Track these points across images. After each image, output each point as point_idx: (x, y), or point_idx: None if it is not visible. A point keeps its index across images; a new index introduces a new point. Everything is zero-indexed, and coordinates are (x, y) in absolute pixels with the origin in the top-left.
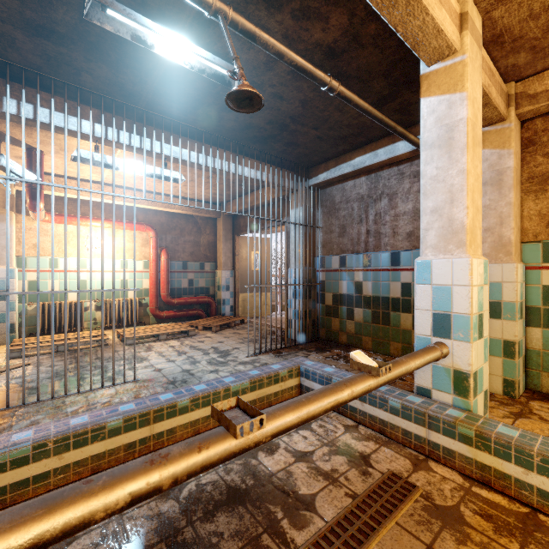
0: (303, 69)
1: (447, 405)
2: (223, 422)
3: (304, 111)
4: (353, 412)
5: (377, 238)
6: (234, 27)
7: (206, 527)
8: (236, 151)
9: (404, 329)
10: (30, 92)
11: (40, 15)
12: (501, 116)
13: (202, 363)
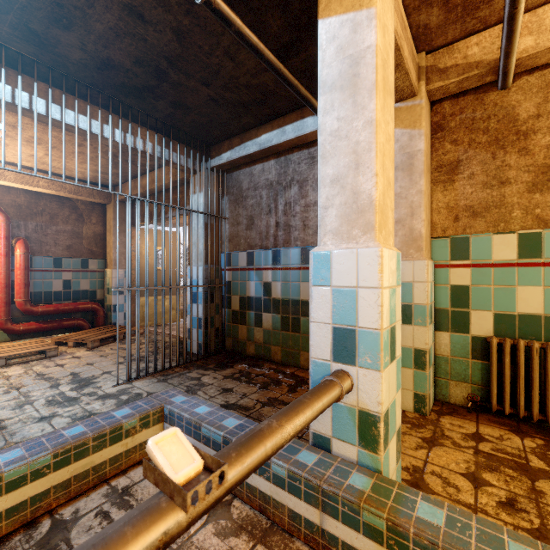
0: None
1: (350, 464)
2: None
3: (183, 51)
4: None
5: (287, 231)
6: None
7: None
8: (103, 106)
9: None
10: None
11: None
12: (412, 88)
13: (35, 403)
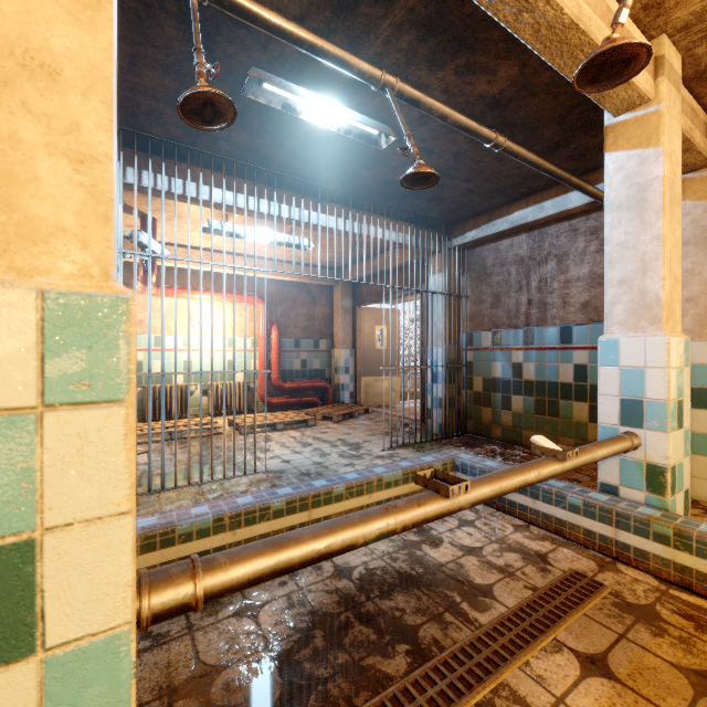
0: (466, 129)
1: (638, 503)
2: (431, 486)
3: (455, 164)
4: (523, 510)
5: (542, 309)
6: (399, 97)
7: (386, 603)
8: (368, 210)
9: (578, 422)
10: (165, 163)
11: None
12: None
13: (332, 455)
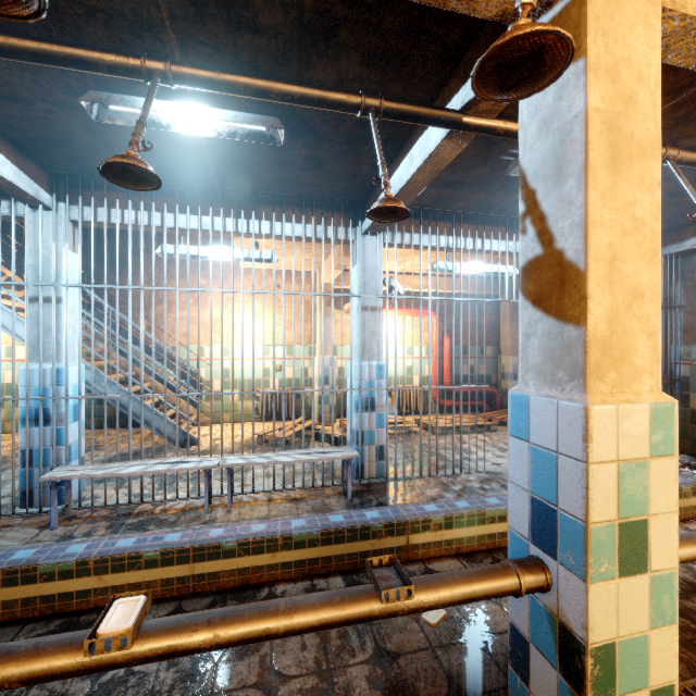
0: None
1: None
2: None
3: (692, 185)
4: None
5: None
6: (676, 163)
7: (689, 604)
8: None
9: None
10: (408, 223)
11: (459, 176)
12: None
13: None
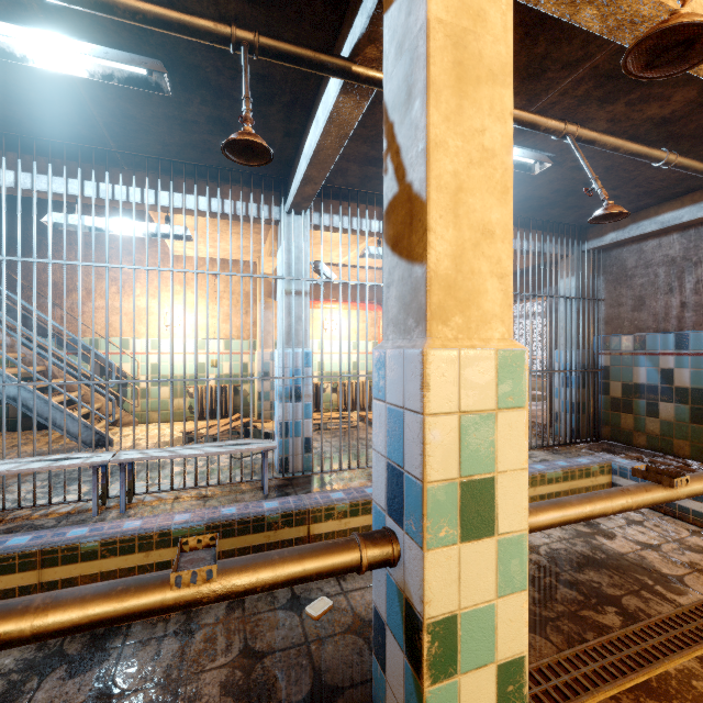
0: (637, 154)
1: None
2: (651, 478)
3: (604, 176)
4: (698, 517)
5: (700, 312)
6: (577, 140)
7: (581, 576)
8: None
9: None
10: (338, 204)
11: (380, 152)
12: None
13: None
